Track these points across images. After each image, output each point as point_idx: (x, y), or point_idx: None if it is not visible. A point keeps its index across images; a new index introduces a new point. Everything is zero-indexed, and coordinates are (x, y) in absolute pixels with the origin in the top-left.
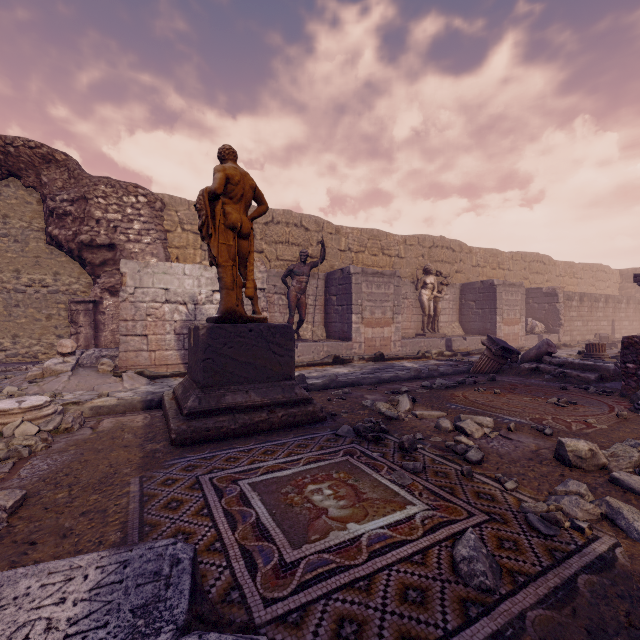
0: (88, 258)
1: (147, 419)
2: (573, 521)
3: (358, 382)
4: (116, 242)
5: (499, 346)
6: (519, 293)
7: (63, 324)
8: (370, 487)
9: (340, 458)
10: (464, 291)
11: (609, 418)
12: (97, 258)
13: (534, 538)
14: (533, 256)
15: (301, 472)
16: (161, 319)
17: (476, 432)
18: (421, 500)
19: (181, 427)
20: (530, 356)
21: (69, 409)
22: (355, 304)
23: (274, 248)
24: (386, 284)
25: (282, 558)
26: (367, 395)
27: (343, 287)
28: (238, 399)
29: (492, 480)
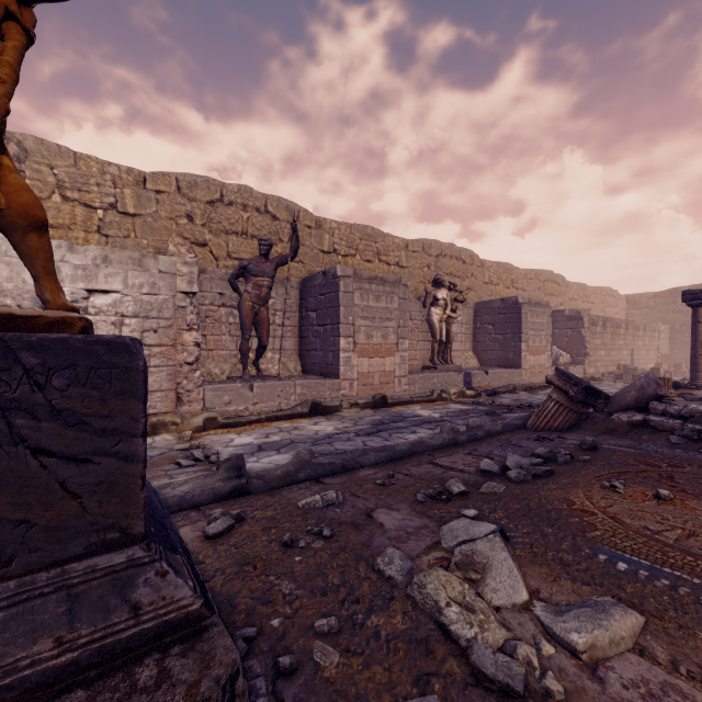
0: None
1: None
2: None
3: (354, 462)
4: None
5: (581, 386)
6: (545, 315)
7: None
8: None
9: None
10: (479, 312)
11: None
12: None
13: None
14: (547, 275)
15: None
16: None
17: None
18: None
19: None
20: (626, 401)
21: None
22: (344, 322)
23: (224, 240)
24: (388, 295)
25: None
26: (380, 511)
27: (326, 298)
28: None
29: None
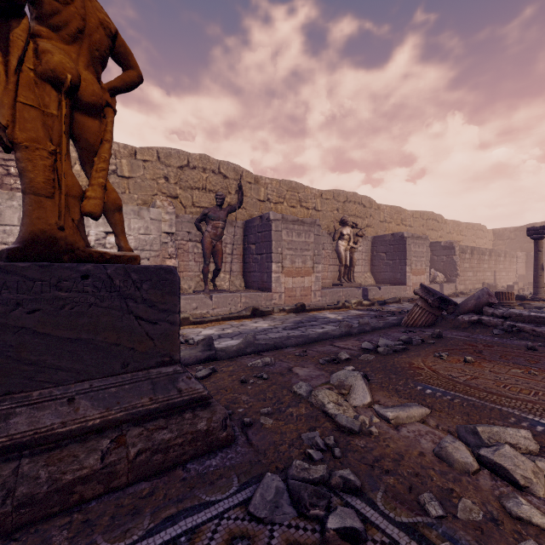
0: None
1: None
2: None
3: (282, 343)
4: None
5: (436, 296)
6: (425, 245)
7: None
8: None
9: None
10: (375, 243)
11: None
12: None
13: None
14: (429, 215)
15: None
16: None
17: (539, 483)
18: None
19: None
20: (468, 307)
21: None
22: (275, 252)
23: (190, 194)
24: (306, 232)
25: None
26: (296, 368)
27: (262, 235)
28: (44, 420)
29: None
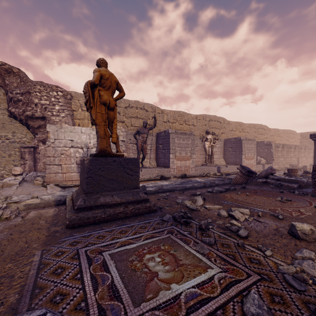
0: (31, 124)
1: (56, 211)
2: (314, 279)
3: (173, 189)
4: (46, 116)
5: (246, 170)
6: (253, 144)
7: (17, 159)
8: (184, 255)
9: (165, 235)
10: (226, 143)
11: (311, 209)
12: (36, 124)
13: (292, 293)
14: (259, 126)
15: (142, 245)
16: (69, 156)
17: (241, 218)
18: (216, 265)
19: (72, 217)
20: (262, 175)
21: (11, 206)
22: (171, 149)
23: (130, 120)
24: (187, 138)
25: (126, 315)
26: (179, 196)
27: (165, 140)
28: (107, 200)
29: (256, 249)
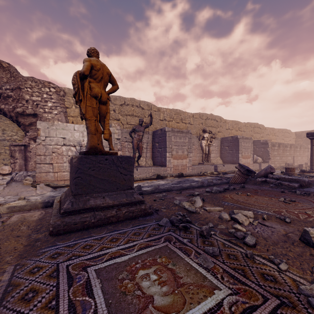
0: (21, 121)
1: (41, 214)
2: None
3: (170, 189)
4: (37, 113)
5: (245, 169)
6: (250, 142)
7: (8, 158)
8: (184, 271)
9: (162, 244)
10: (222, 141)
11: None
12: (27, 121)
13: None
14: (255, 125)
15: (135, 257)
16: (61, 154)
17: (245, 221)
18: (224, 284)
19: (56, 222)
20: (261, 174)
21: None
22: (168, 147)
23: (125, 118)
24: (184, 137)
25: None
26: (176, 197)
27: (162, 138)
28: (98, 202)
29: (268, 261)
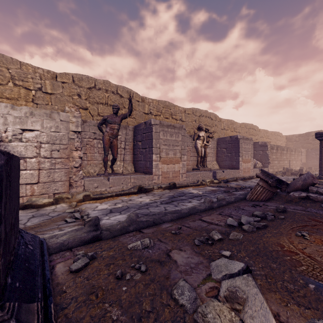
0: None
1: None
2: None
3: (160, 219)
4: None
5: (275, 178)
6: (250, 144)
7: None
8: None
9: None
10: (219, 142)
11: None
12: None
13: None
14: (250, 125)
15: None
16: None
17: None
18: None
19: None
20: (296, 186)
21: None
22: (155, 147)
23: (96, 107)
24: (176, 134)
25: None
26: (174, 252)
27: (146, 135)
28: None
29: None
